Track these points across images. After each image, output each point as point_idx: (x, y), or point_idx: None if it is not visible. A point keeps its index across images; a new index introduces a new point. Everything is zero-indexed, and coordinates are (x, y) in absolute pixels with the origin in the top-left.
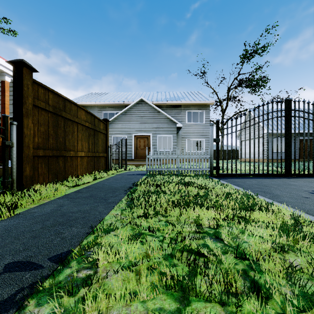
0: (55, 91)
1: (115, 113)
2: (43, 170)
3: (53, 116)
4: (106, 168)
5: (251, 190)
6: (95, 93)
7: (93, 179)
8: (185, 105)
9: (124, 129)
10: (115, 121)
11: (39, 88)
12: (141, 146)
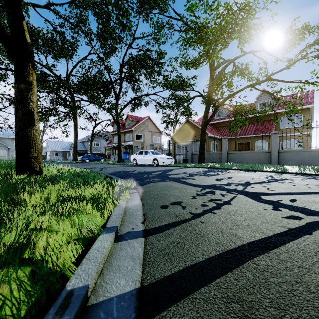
0: None
1: None
2: None
3: None
4: None
5: None
6: None
7: None
8: (13, 138)
9: None
10: None
11: None
12: None
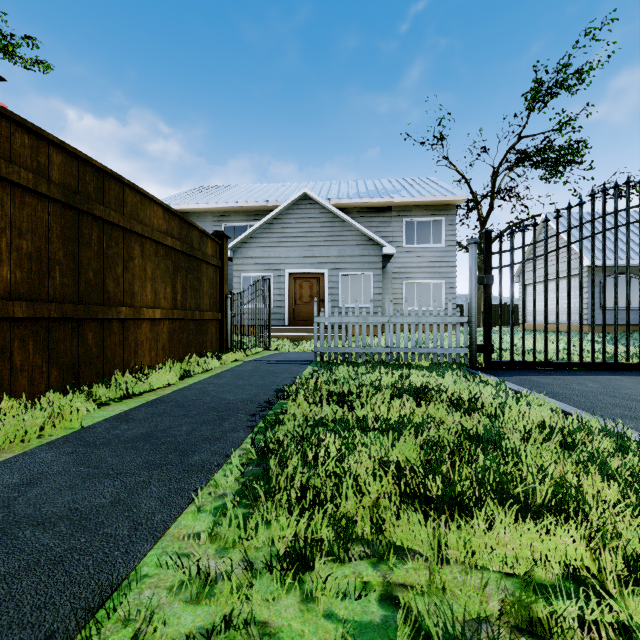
0: (71, 148)
1: (248, 226)
2: (31, 359)
3: (64, 213)
4: (222, 346)
5: (603, 414)
6: (208, 187)
7: (181, 377)
8: (400, 206)
9: (268, 260)
10: (247, 244)
11: (14, 130)
12: (304, 297)
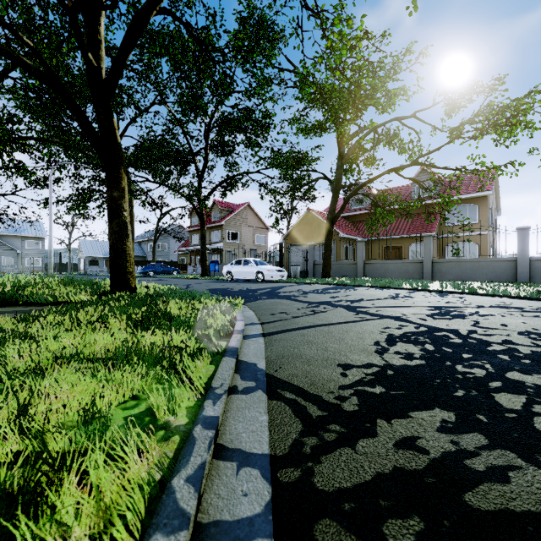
0: None
1: None
2: None
3: None
4: None
5: None
6: None
7: None
8: (25, 236)
9: None
10: None
11: None
12: None
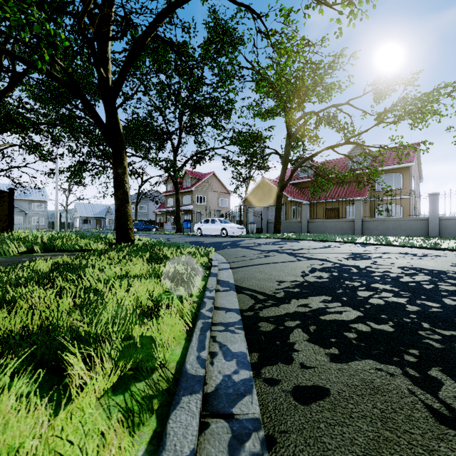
0: None
1: None
2: None
3: None
4: None
5: None
6: None
7: None
8: (31, 200)
9: None
10: None
11: None
12: None
